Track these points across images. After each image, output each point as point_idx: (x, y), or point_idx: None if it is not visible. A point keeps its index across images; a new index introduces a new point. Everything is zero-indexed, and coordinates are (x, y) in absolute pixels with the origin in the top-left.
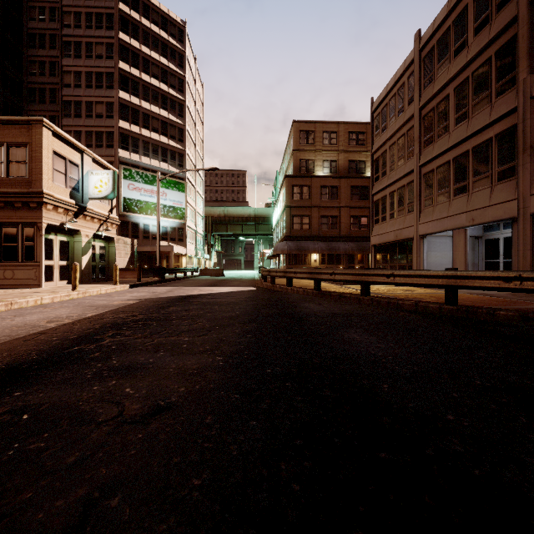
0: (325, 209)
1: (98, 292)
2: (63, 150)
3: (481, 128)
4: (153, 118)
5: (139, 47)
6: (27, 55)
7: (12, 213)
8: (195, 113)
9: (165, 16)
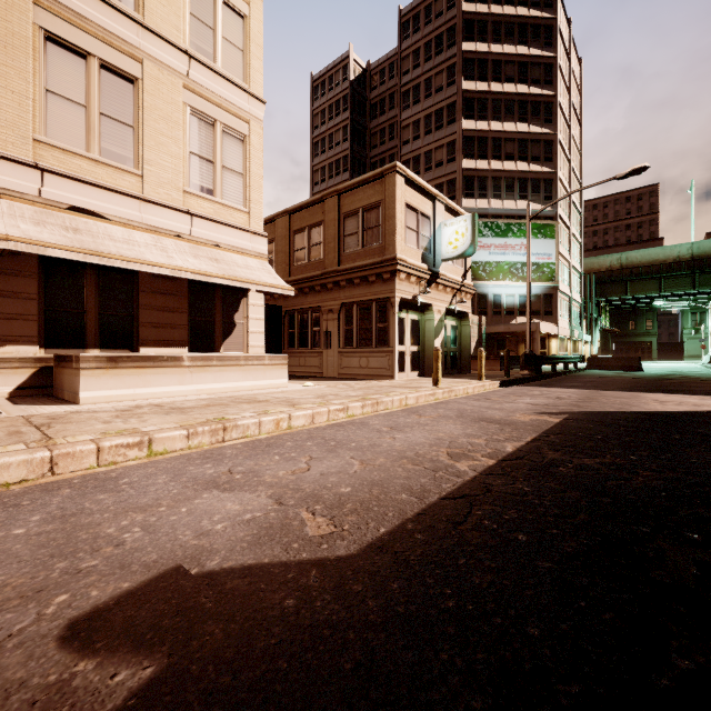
0: None
1: (464, 391)
2: (415, 201)
3: None
4: (507, 140)
5: (487, 50)
6: (369, 129)
7: (367, 289)
8: (569, 110)
9: None
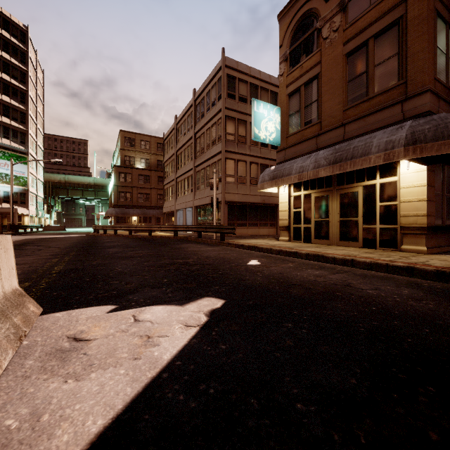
0: (142, 188)
1: None
2: None
3: (188, 171)
4: None
5: None
6: None
7: None
8: (36, 97)
9: (7, 19)
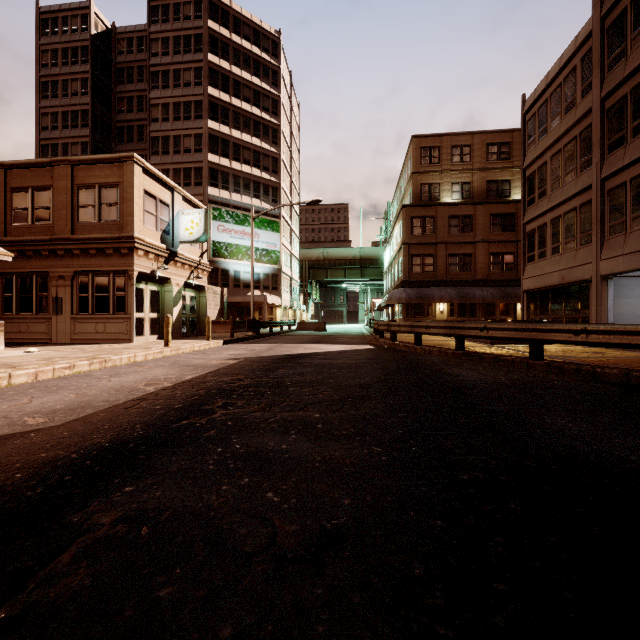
0: (455, 245)
1: (191, 349)
2: (154, 189)
3: None
4: (245, 148)
5: (229, 69)
6: (115, 92)
7: (104, 260)
8: (291, 138)
9: (257, 28)
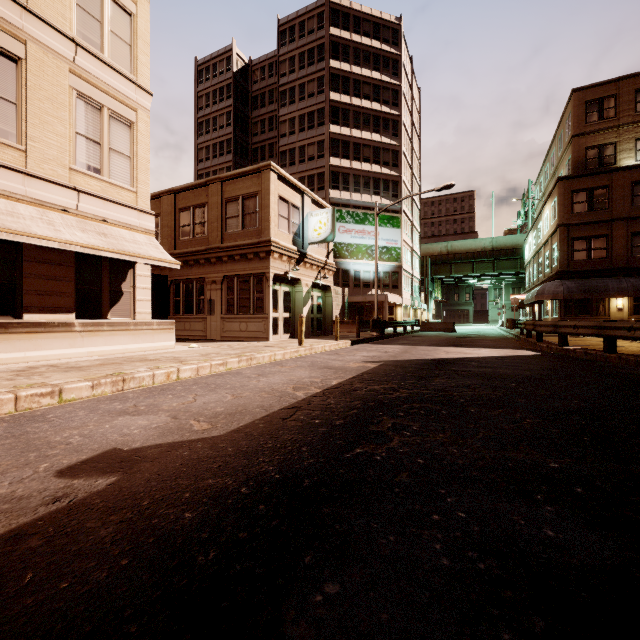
0: None
1: (323, 348)
2: (287, 194)
3: None
4: (364, 146)
5: (350, 70)
6: (251, 118)
7: (246, 265)
8: (411, 128)
9: (377, 21)
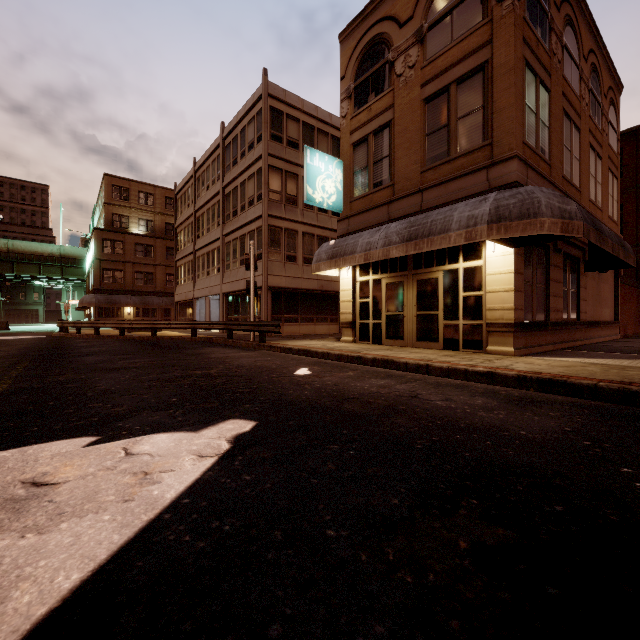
0: (141, 265)
1: None
2: None
3: (213, 241)
4: None
5: None
6: None
7: None
8: None
9: None
